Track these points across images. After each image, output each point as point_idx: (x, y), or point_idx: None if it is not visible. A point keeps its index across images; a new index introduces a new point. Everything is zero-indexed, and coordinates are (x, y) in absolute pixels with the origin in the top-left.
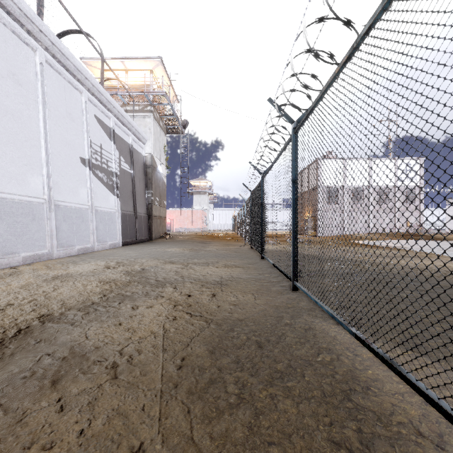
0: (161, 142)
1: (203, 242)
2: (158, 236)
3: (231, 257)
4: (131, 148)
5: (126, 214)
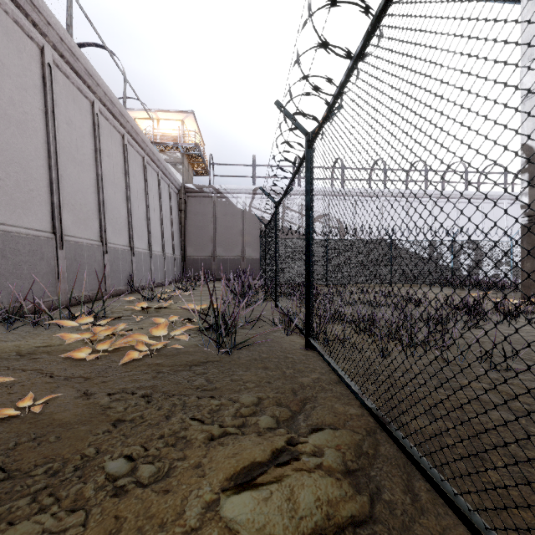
0: None
1: None
2: None
3: None
4: None
5: None
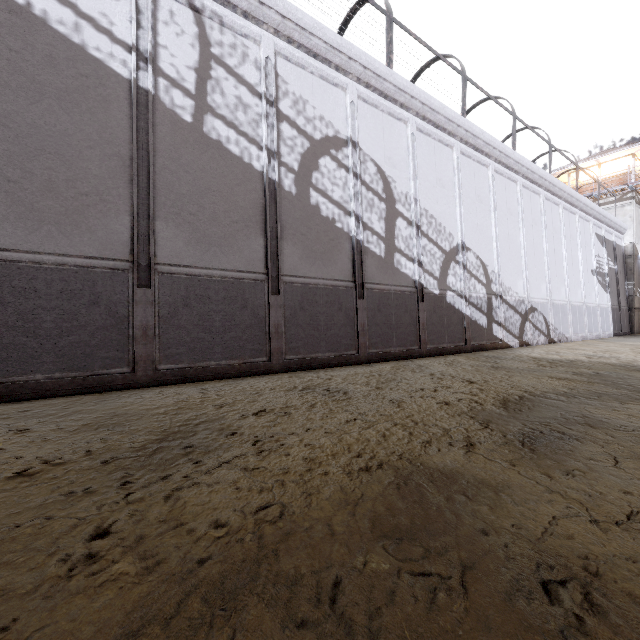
0: None
1: None
2: (639, 330)
3: None
4: (614, 246)
5: (613, 308)
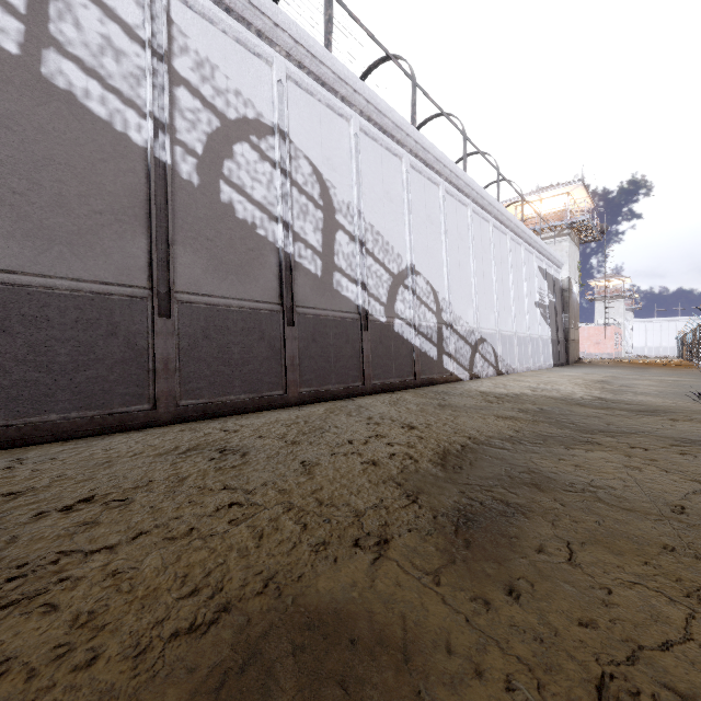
0: (575, 260)
1: (638, 367)
2: (573, 360)
3: (681, 375)
4: (553, 279)
5: (553, 339)
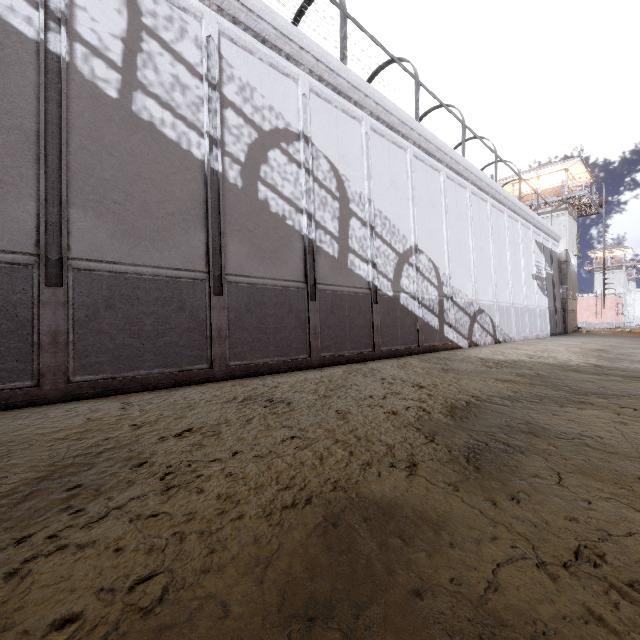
0: (573, 233)
1: (638, 337)
2: (571, 330)
3: None
4: (550, 252)
5: (550, 310)
